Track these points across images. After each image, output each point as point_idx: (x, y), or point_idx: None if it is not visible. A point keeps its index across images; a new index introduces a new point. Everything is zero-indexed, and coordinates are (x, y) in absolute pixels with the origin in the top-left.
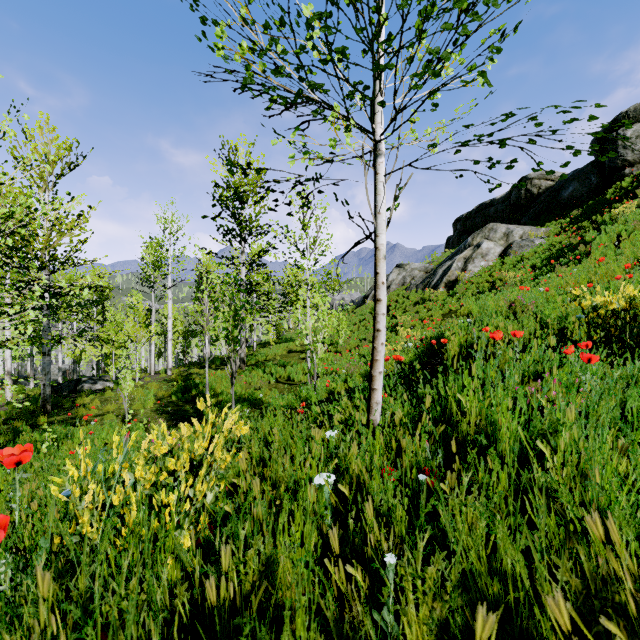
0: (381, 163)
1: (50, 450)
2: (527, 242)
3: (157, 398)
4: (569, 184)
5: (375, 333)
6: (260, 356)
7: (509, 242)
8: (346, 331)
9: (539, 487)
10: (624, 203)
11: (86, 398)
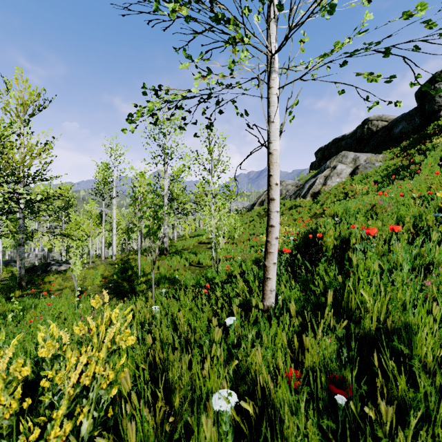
0: (274, 78)
1: (17, 318)
2: (370, 164)
3: (103, 277)
4: (399, 123)
5: (269, 228)
6: (178, 246)
7: (356, 165)
8: (240, 228)
9: None
10: (441, 136)
11: (52, 277)
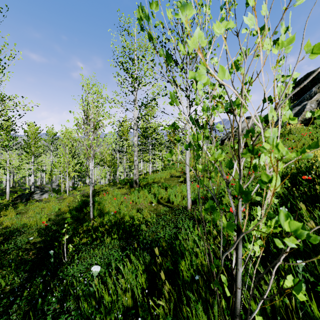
0: None
1: None
2: None
3: (58, 213)
4: None
5: None
6: (149, 179)
7: None
8: None
9: None
10: None
11: (10, 210)
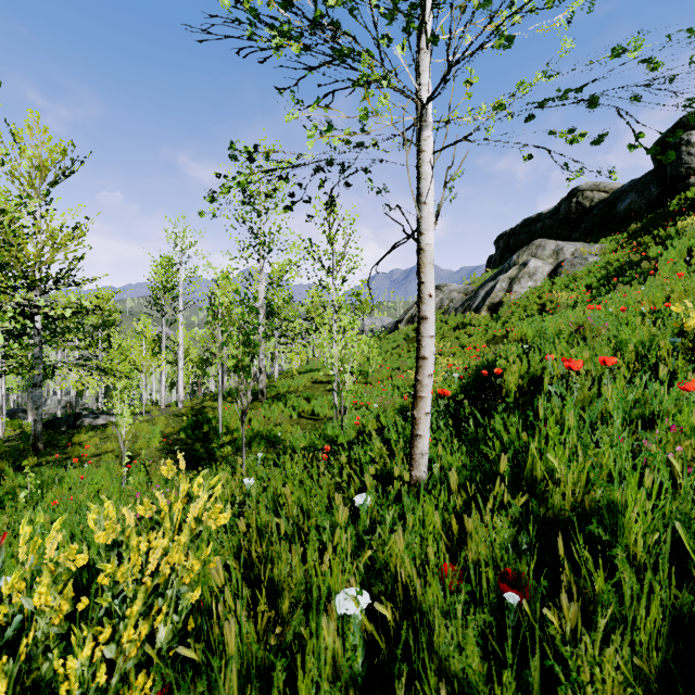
0: (427, 138)
1: (33, 498)
2: (580, 260)
3: (164, 435)
4: (626, 196)
5: (419, 361)
6: (281, 387)
7: (559, 260)
8: (377, 359)
9: None
10: (690, 215)
11: (84, 435)
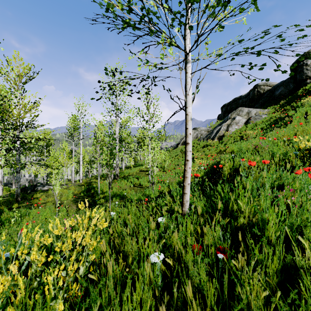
0: (189, 67)
1: (17, 222)
2: (258, 116)
3: (74, 194)
4: (279, 88)
5: (186, 162)
6: (126, 173)
7: (249, 116)
8: (168, 161)
9: (299, 264)
10: (307, 97)
11: (38, 194)
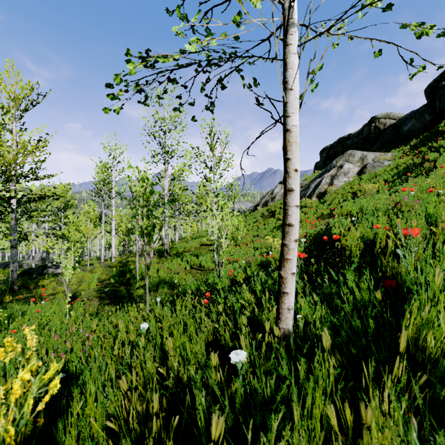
0: (293, 33)
1: (2, 327)
2: (378, 163)
3: (100, 280)
4: (408, 121)
5: (286, 228)
6: (180, 248)
7: (364, 164)
8: (243, 230)
9: None
10: None
11: (46, 280)
